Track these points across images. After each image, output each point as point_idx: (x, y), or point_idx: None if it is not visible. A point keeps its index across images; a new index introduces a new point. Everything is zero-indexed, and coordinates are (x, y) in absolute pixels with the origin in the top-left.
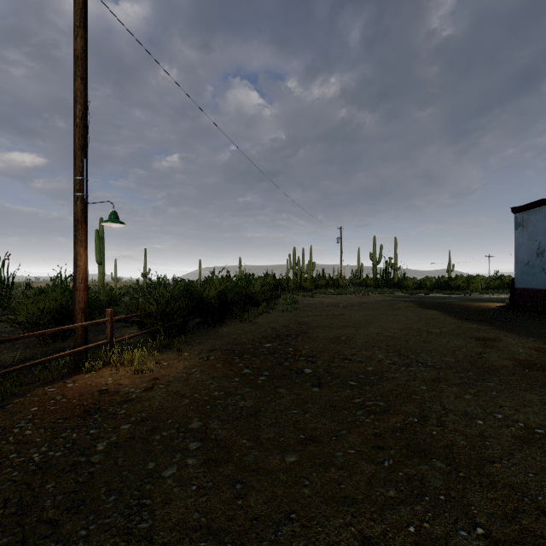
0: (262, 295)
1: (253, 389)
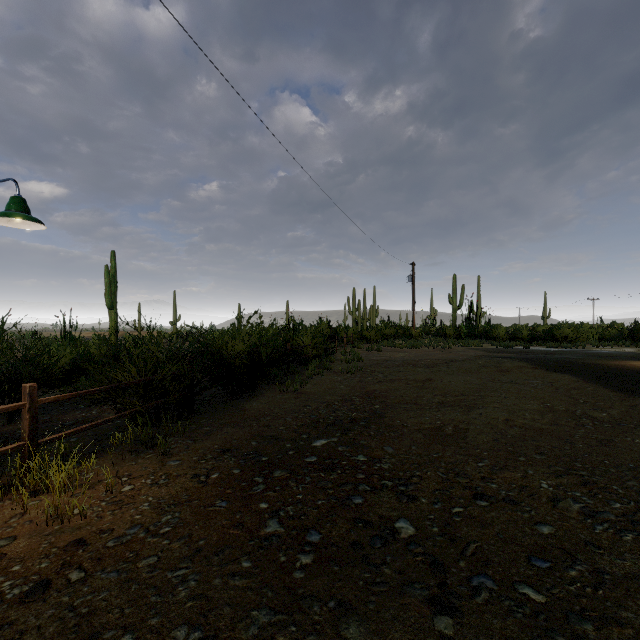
0: (313, 349)
1: (280, 614)
